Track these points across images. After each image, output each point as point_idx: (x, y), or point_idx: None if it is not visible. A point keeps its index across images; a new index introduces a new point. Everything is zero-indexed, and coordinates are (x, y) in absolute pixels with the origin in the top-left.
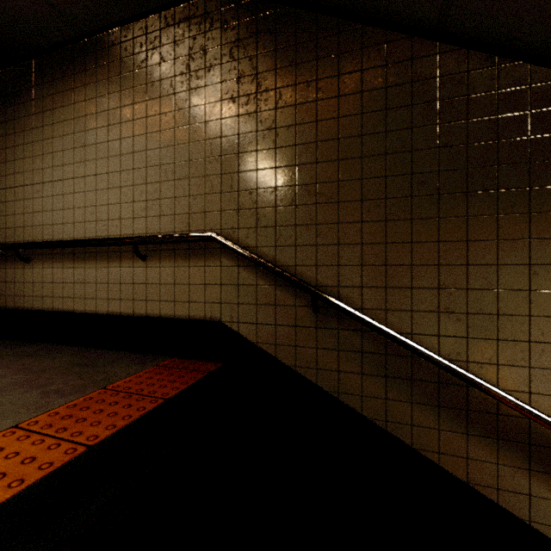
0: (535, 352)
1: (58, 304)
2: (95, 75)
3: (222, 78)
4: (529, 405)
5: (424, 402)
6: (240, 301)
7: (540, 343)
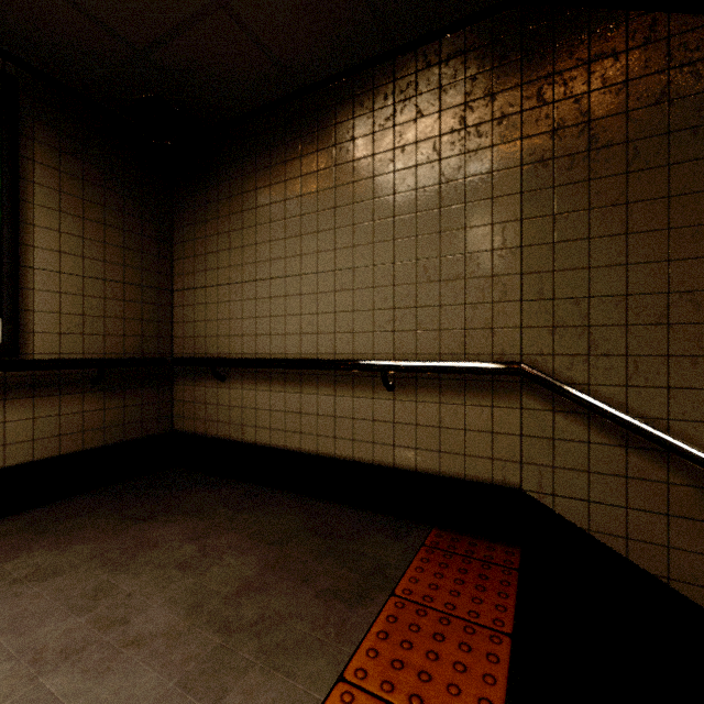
0: None
1: (264, 436)
2: (315, 142)
3: (523, 133)
4: None
5: None
6: (557, 464)
7: None
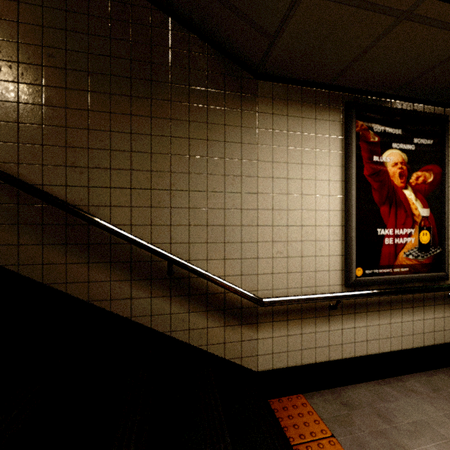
0: (134, 196)
1: None
2: None
3: None
4: (120, 229)
5: (54, 242)
6: None
7: (137, 189)
